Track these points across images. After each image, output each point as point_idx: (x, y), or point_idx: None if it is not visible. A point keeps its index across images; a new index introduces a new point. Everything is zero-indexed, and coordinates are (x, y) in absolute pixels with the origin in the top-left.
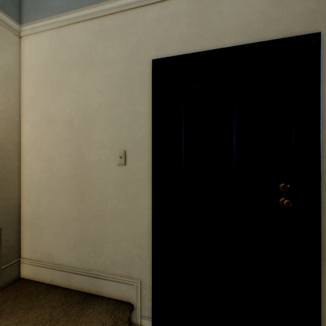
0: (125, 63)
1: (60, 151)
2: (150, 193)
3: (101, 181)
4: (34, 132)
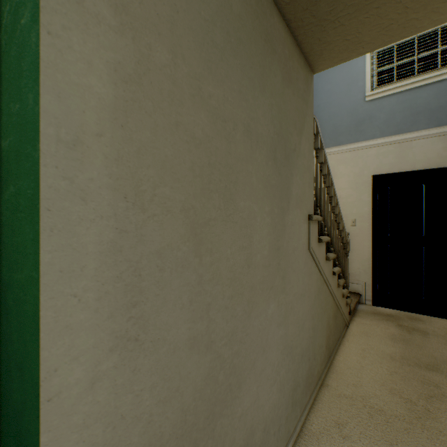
0: (355, 176)
1: None
2: (370, 239)
3: None
4: None
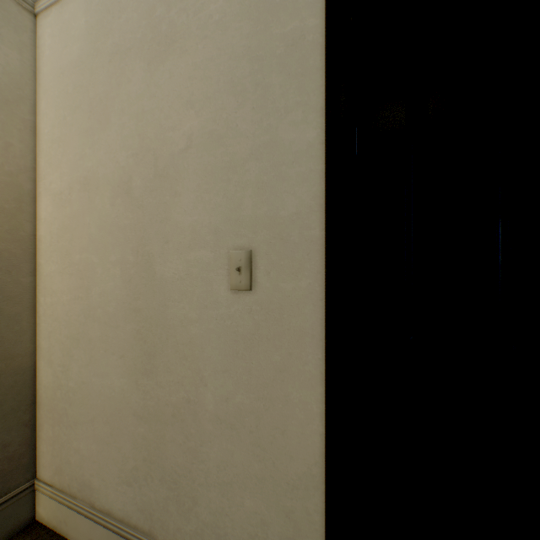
0: (250, 20)
1: (106, 254)
2: (319, 371)
3: (190, 329)
4: (58, 213)
